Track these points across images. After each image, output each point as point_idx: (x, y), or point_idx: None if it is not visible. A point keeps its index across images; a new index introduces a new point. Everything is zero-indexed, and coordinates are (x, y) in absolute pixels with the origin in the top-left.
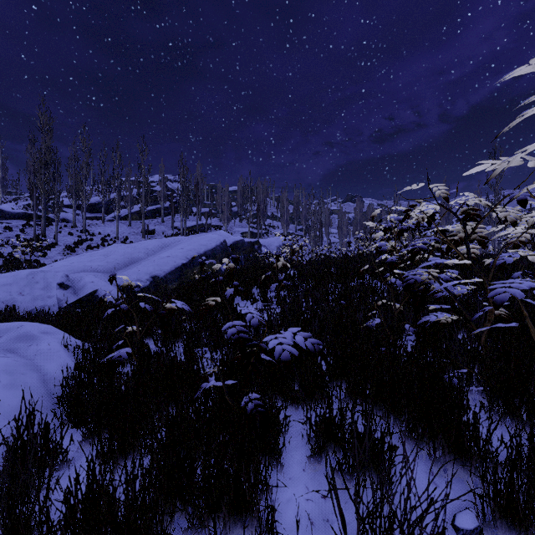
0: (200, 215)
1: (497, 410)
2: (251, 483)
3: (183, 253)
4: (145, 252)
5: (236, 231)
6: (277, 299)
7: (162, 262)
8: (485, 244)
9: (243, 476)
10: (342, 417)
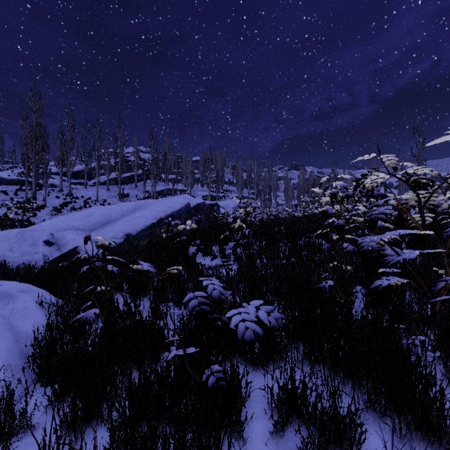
0: (167, 181)
1: None
2: None
3: (153, 214)
4: (120, 213)
5: (198, 195)
6: (234, 256)
7: (135, 222)
8: (435, 212)
9: None
10: (304, 389)
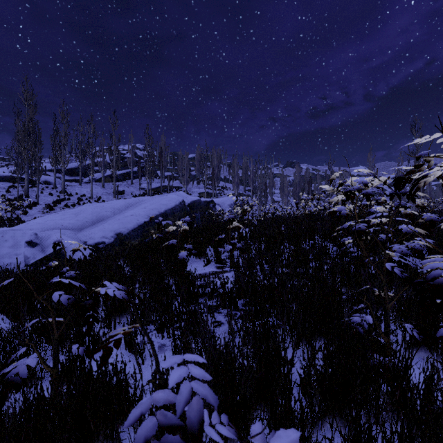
0: (163, 178)
1: None
2: None
3: (145, 212)
4: (111, 211)
5: (194, 192)
6: (230, 262)
7: (126, 221)
8: None
9: None
10: None
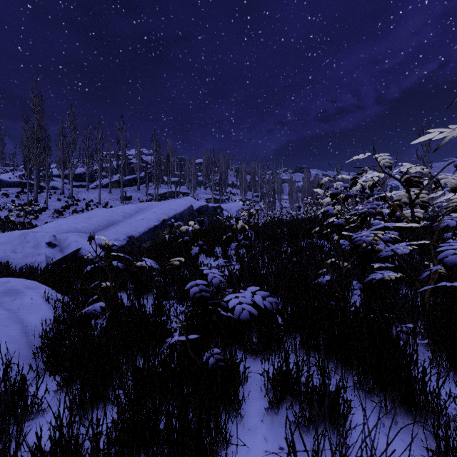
0: (170, 183)
1: (441, 363)
2: (211, 439)
3: (155, 216)
4: (122, 216)
5: (201, 198)
6: (236, 257)
7: (137, 224)
8: (426, 208)
9: (204, 431)
10: (297, 370)
